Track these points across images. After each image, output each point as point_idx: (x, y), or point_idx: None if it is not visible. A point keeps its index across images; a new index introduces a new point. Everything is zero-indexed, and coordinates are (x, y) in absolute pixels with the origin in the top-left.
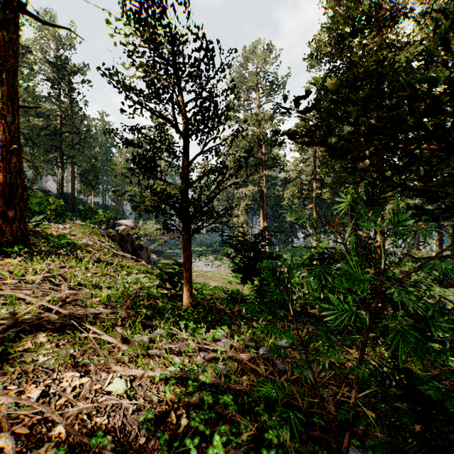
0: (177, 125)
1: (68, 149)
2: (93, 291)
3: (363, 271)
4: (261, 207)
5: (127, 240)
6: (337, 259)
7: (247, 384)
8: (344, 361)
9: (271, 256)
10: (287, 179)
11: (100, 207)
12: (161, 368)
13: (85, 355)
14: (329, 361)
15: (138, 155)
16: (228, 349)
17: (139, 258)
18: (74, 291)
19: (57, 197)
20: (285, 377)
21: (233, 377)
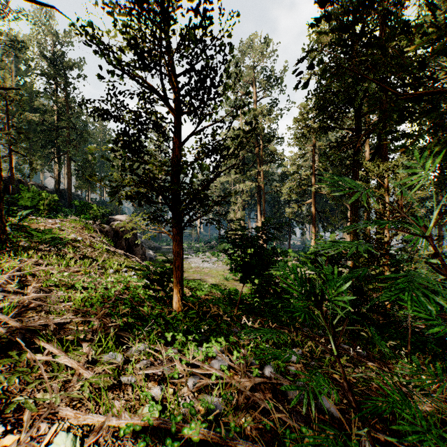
0: (165, 97)
1: (64, 144)
2: (66, 293)
3: (370, 268)
4: (258, 203)
5: (121, 236)
6: (344, 256)
7: (251, 428)
8: (367, 381)
9: (274, 252)
10: (285, 173)
11: (97, 203)
12: (129, 413)
13: (27, 389)
14: (348, 380)
15: (119, 134)
16: (226, 371)
17: (134, 254)
18: (41, 294)
19: (54, 193)
20: (300, 411)
21: (233, 425)
